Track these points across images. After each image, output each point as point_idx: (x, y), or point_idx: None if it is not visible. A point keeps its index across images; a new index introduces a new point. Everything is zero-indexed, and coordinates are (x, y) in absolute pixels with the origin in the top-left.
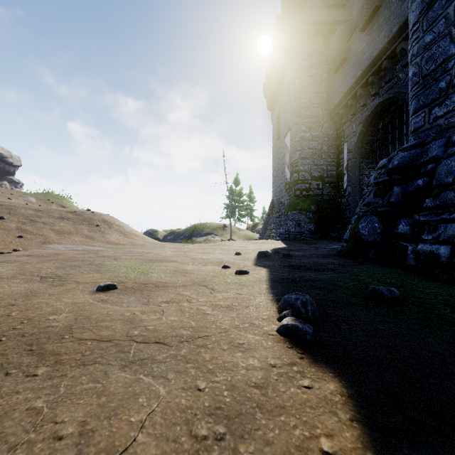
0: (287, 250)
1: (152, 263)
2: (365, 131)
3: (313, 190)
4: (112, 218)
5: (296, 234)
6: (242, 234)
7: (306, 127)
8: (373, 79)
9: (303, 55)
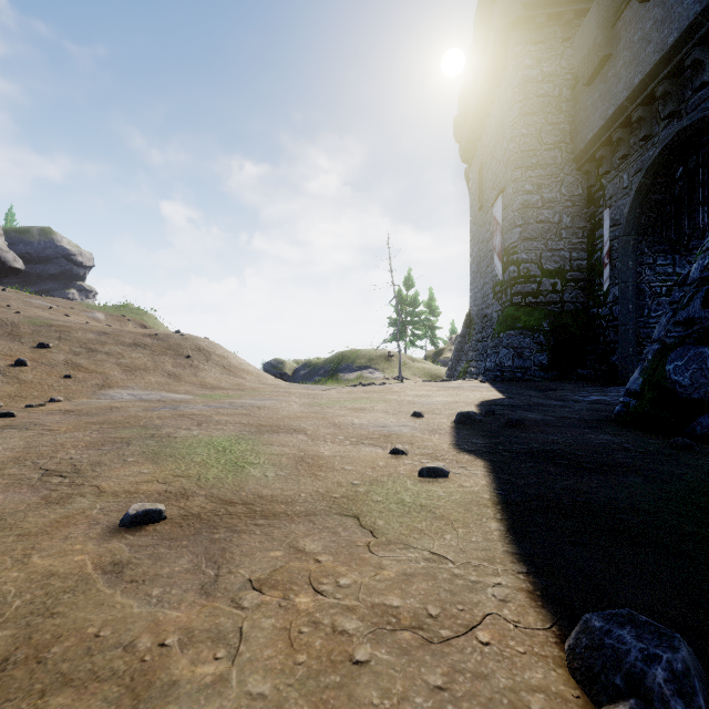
0: (509, 407)
1: (260, 435)
2: (648, 185)
3: (544, 293)
4: (212, 344)
5: (516, 371)
6: (418, 369)
7: (533, 185)
8: (668, 86)
9: (526, 61)
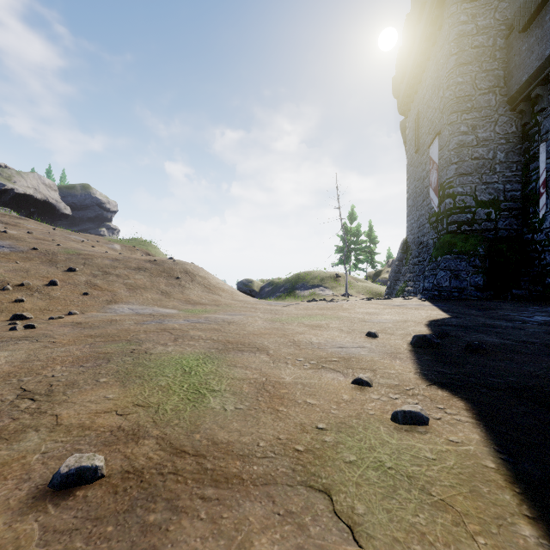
0: (460, 328)
1: (226, 353)
2: None
3: (479, 222)
4: (196, 268)
5: (453, 290)
6: (361, 287)
7: (468, 127)
8: None
9: (462, 18)
